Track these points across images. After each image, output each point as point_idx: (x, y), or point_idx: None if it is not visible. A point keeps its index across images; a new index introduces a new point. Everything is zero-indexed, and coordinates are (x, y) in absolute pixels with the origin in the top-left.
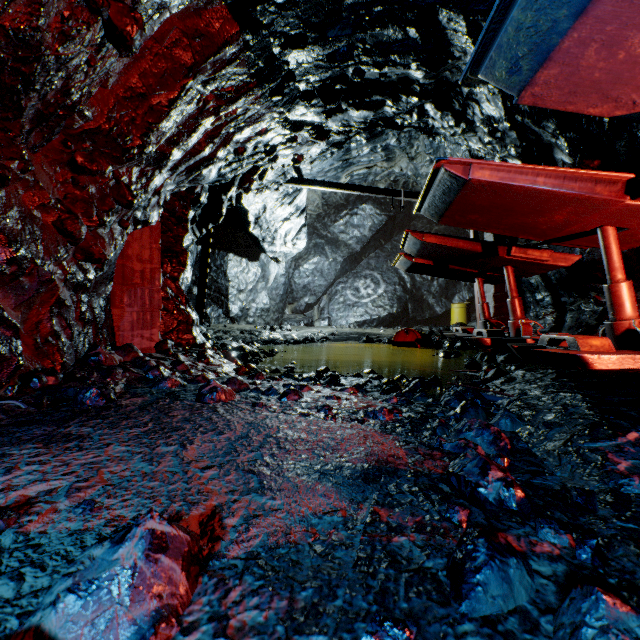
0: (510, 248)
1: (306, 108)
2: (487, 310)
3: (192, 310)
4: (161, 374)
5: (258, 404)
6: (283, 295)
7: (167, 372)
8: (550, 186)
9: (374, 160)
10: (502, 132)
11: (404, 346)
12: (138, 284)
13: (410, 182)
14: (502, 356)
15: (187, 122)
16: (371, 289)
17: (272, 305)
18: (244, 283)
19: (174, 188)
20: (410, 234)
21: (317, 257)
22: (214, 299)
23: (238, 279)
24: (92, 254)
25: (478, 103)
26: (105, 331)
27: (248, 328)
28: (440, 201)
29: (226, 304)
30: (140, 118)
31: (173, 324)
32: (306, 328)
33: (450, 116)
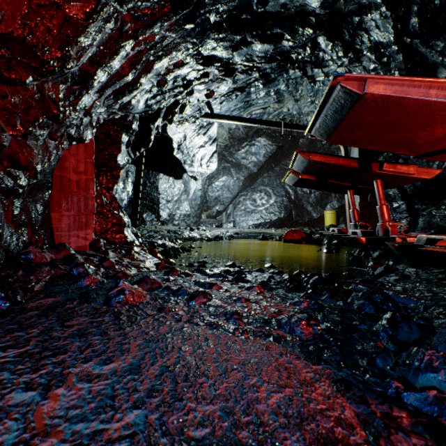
0: (382, 164)
1: (216, 42)
2: (357, 215)
3: (124, 214)
4: (85, 271)
5: (164, 309)
6: (200, 204)
7: (91, 268)
8: (442, 97)
9: (268, 102)
10: (388, 56)
11: (292, 243)
12: (74, 192)
13: (294, 120)
14: (377, 252)
15: (108, 43)
16: (265, 200)
17: (192, 212)
18: (171, 195)
19: (109, 115)
20: (299, 154)
21: (225, 176)
22: (149, 207)
23: (166, 192)
24: (18, 161)
25: (367, 31)
26: (42, 232)
27: (173, 229)
28: (331, 120)
29: (158, 211)
30: (56, 29)
31: (107, 226)
32: (217, 229)
33: (340, 47)
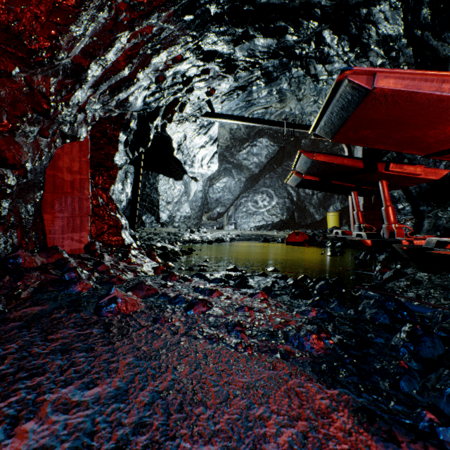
0: (388, 164)
1: (217, 35)
2: (361, 217)
3: (121, 216)
4: (77, 276)
5: (159, 320)
6: (201, 206)
7: (85, 273)
8: None
9: (270, 101)
10: (397, 50)
11: (295, 245)
12: (68, 192)
13: (297, 120)
14: (383, 255)
15: (101, 33)
16: (266, 201)
17: (192, 213)
18: (171, 197)
19: (105, 113)
20: (303, 154)
21: (226, 178)
22: (148, 209)
23: (166, 194)
24: (5, 159)
25: (375, 24)
26: (33, 234)
27: (173, 231)
28: (337, 117)
29: (157, 213)
30: (44, 16)
31: (104, 228)
32: (218, 231)
33: (346, 41)
